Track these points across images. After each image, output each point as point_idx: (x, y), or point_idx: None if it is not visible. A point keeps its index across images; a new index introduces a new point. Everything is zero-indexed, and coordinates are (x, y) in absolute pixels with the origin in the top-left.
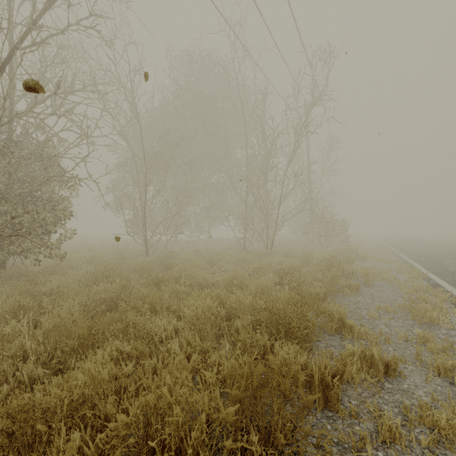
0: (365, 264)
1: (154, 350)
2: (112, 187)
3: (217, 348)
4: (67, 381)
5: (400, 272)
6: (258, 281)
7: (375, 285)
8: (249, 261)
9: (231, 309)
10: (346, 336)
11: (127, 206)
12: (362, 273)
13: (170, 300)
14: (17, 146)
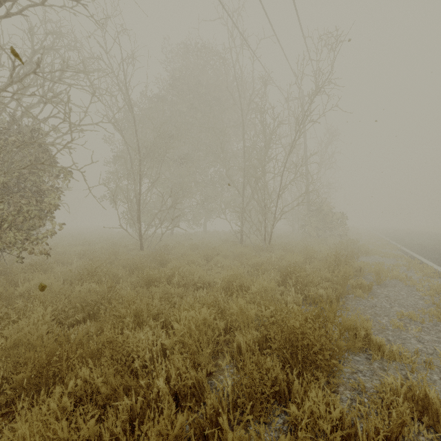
0: (369, 259)
1: (132, 384)
2: (108, 180)
3: (215, 372)
4: (12, 431)
5: (409, 269)
6: (262, 283)
7: (387, 284)
8: (247, 255)
9: (230, 318)
10: (374, 357)
11: (123, 199)
12: (373, 272)
13: (160, 306)
14: (2, 134)
